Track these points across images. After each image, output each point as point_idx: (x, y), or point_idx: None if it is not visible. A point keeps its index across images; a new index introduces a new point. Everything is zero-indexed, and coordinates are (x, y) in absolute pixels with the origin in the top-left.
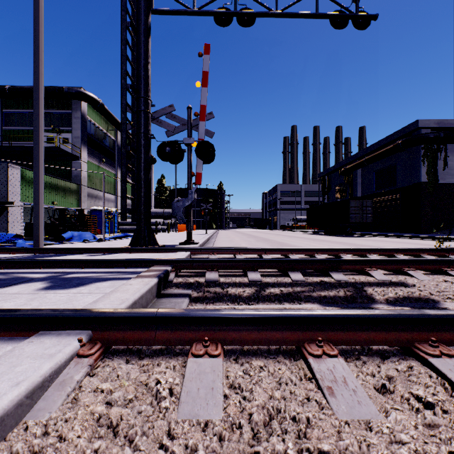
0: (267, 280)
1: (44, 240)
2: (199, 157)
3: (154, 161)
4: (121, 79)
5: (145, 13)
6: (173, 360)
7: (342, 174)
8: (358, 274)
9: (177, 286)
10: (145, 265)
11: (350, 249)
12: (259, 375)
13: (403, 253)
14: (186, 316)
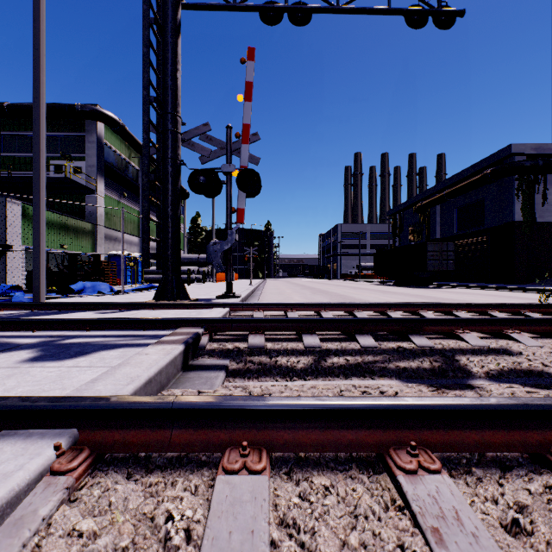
0: (329, 346)
1: (48, 293)
2: (241, 188)
3: (187, 195)
4: (143, 90)
5: (173, 8)
6: (195, 475)
7: (418, 211)
8: (446, 337)
9: (211, 355)
10: (169, 326)
11: (431, 304)
12: (325, 504)
13: (499, 310)
14: (215, 407)
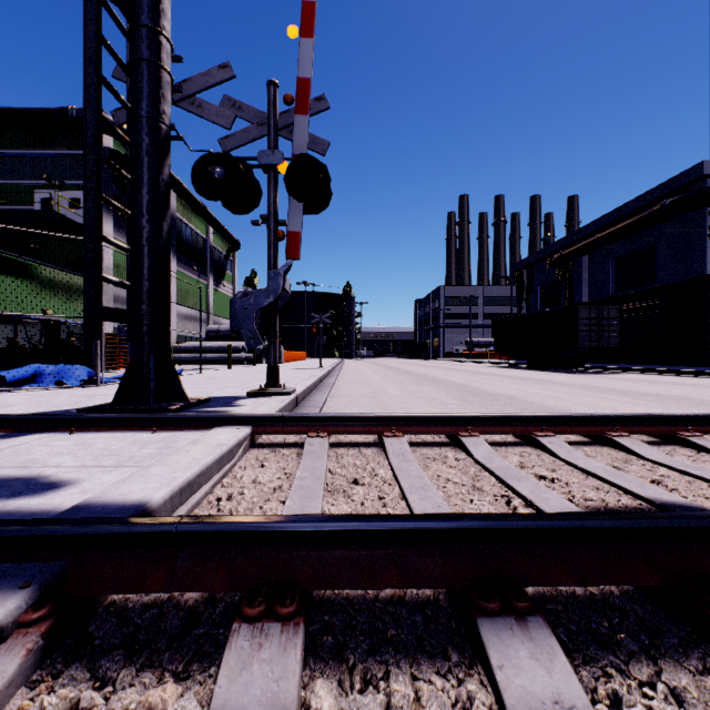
0: None
1: None
2: (294, 194)
3: (237, 245)
4: None
5: None
6: None
7: (555, 264)
8: None
9: None
10: None
11: (705, 418)
12: None
13: None
14: None
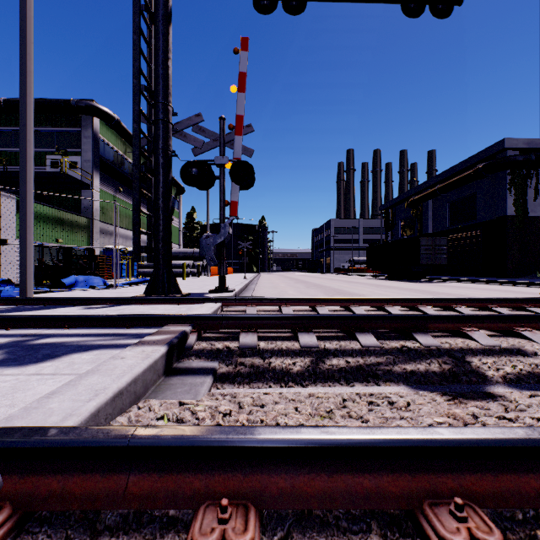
0: (327, 346)
1: (40, 287)
2: (235, 181)
3: (182, 190)
4: (133, 78)
5: None
6: None
7: (410, 206)
8: (451, 335)
9: (198, 356)
10: (155, 324)
11: (430, 299)
12: None
13: (501, 304)
14: (187, 445)
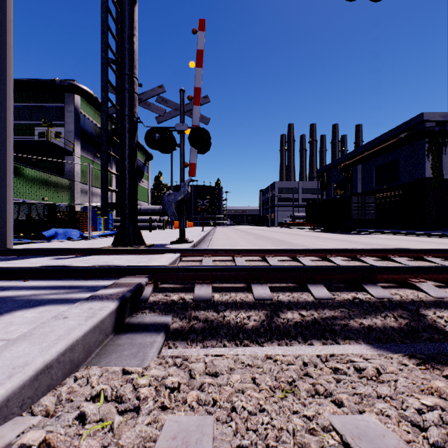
0: (280, 297)
1: (24, 238)
2: (193, 145)
3: (150, 157)
4: (101, 52)
5: None
6: None
7: (342, 170)
8: (399, 286)
9: (152, 309)
10: (113, 275)
11: (369, 250)
12: None
13: (434, 255)
14: None
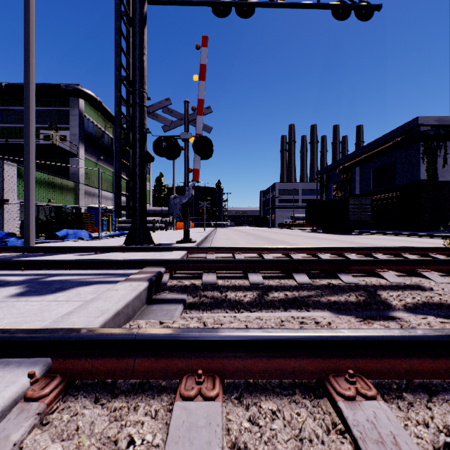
0: (270, 283)
1: (38, 238)
2: (197, 152)
3: (152, 159)
4: (115, 70)
5: (140, 2)
6: (155, 400)
7: (341, 172)
8: (368, 275)
9: (171, 290)
10: (136, 266)
11: (354, 248)
12: (273, 428)
13: (411, 252)
14: (174, 338)
